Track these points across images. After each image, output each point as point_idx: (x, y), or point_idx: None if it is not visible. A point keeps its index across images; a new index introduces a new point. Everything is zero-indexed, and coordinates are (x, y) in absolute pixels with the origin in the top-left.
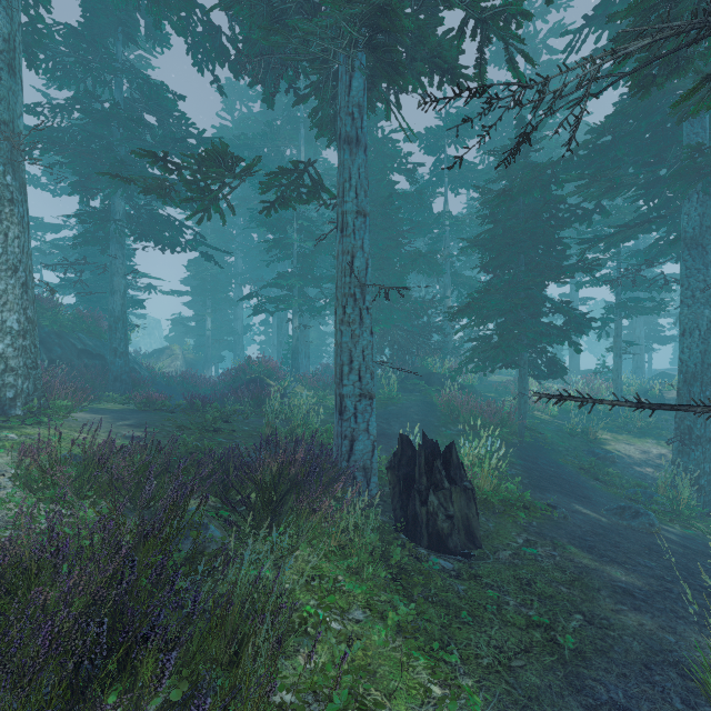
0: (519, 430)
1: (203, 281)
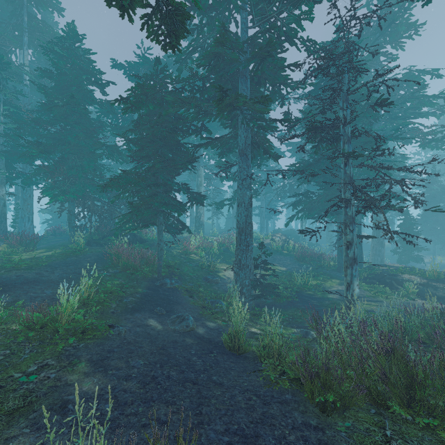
0: (157, 268)
1: None
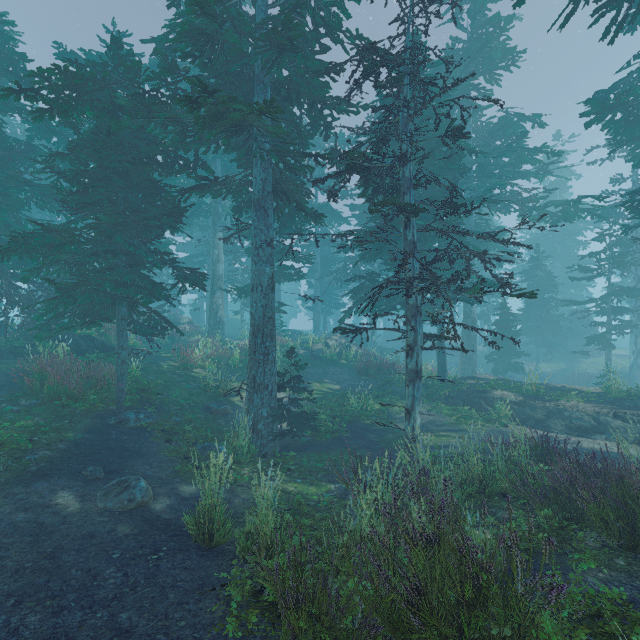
0: (116, 395)
1: None
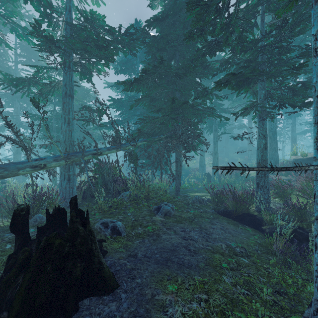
0: None
1: None
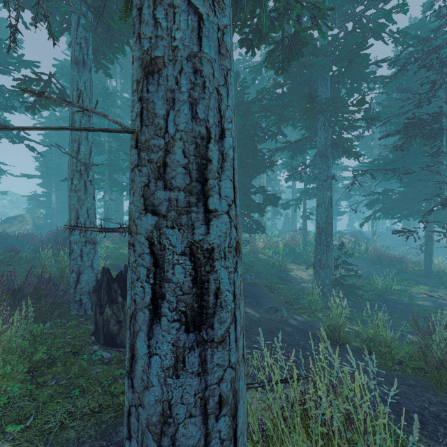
0: None
1: (48, 168)
